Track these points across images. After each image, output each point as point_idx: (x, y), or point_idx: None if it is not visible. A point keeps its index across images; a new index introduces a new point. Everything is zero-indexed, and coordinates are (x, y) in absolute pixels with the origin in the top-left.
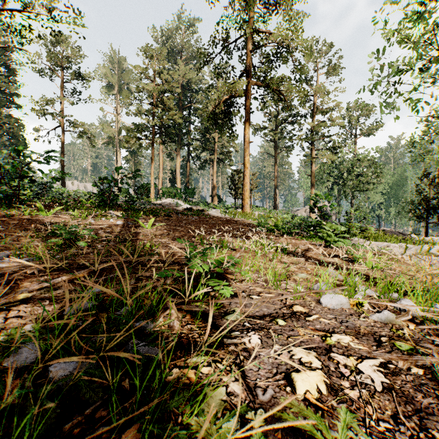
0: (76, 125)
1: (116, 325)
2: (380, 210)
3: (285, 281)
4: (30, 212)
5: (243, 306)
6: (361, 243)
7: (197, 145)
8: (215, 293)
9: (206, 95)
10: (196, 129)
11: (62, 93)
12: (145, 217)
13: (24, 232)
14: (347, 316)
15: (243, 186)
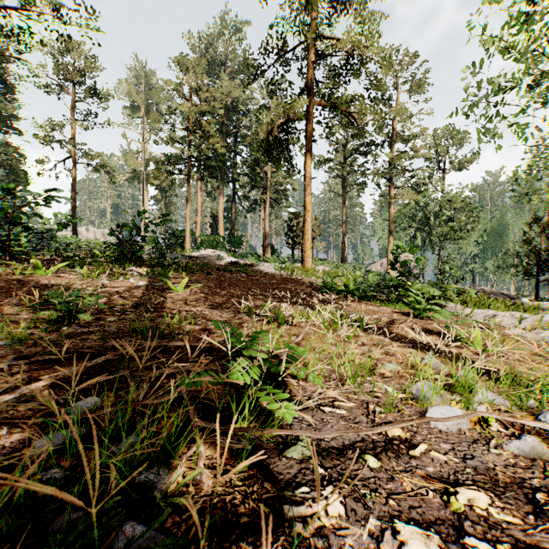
0: (91, 156)
1: (107, 479)
2: (474, 263)
3: (367, 377)
4: (24, 270)
5: (312, 429)
6: (458, 310)
7: (244, 182)
8: (268, 402)
9: (257, 117)
10: (244, 162)
11: (73, 115)
12: (177, 276)
13: (9, 299)
14: (470, 445)
15: (304, 234)
